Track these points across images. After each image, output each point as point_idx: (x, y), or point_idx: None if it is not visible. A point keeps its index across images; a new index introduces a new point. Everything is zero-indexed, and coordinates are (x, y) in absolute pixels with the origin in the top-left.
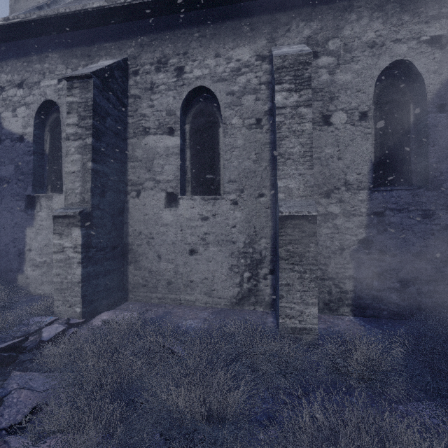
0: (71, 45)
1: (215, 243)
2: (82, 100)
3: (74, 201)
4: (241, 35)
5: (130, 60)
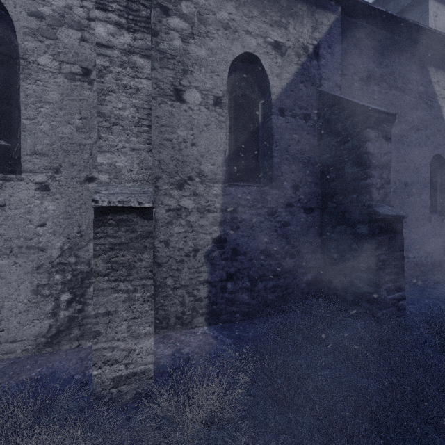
0: None
1: (5, 253)
2: None
3: None
4: None
5: None
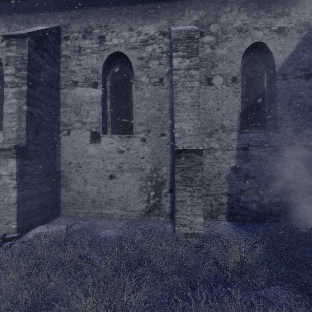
0: (13, 13)
1: (129, 170)
2: (18, 55)
3: (11, 137)
4: (148, 15)
5: (62, 28)
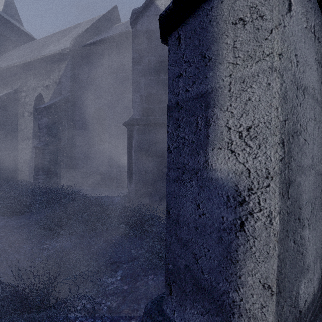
0: None
1: None
2: None
3: None
4: (5, 85)
5: None
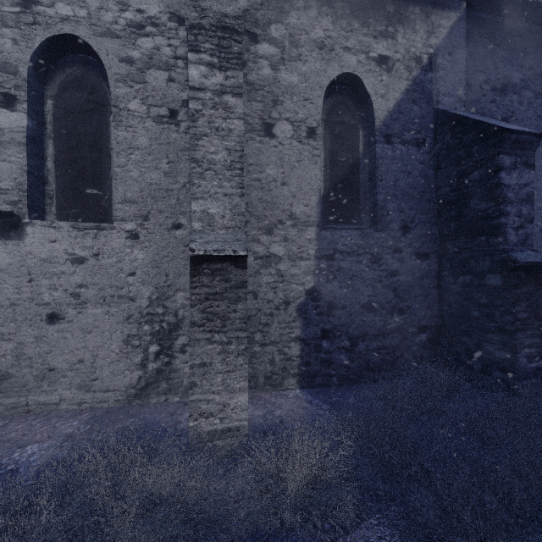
0: None
1: (99, 302)
2: None
3: None
4: None
5: None
